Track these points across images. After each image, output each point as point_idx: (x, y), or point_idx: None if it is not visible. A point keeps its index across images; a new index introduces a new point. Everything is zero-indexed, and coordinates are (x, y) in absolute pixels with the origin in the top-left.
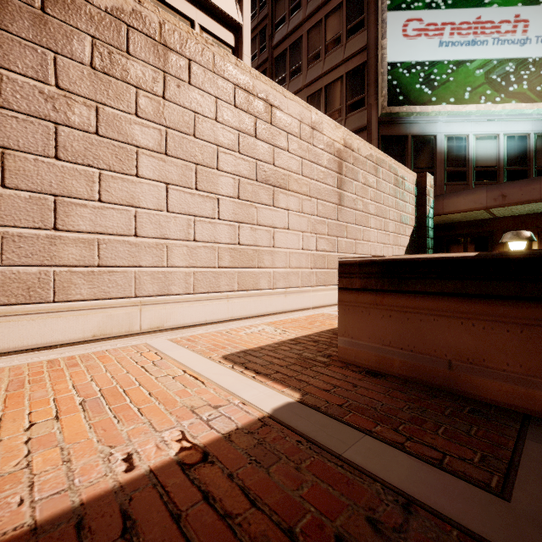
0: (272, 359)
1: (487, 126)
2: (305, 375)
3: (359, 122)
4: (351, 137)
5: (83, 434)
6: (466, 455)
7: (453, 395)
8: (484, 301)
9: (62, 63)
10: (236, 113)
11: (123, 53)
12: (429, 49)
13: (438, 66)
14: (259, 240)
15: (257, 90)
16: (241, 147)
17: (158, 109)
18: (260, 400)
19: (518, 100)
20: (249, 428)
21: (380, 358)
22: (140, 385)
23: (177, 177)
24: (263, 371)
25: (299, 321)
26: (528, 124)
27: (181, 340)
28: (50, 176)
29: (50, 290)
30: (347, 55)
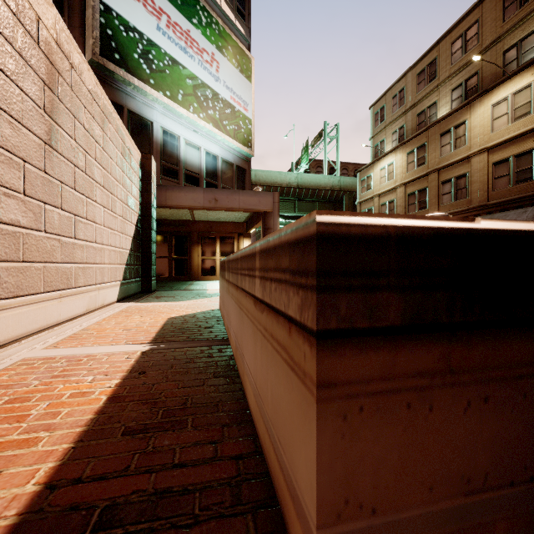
0: None
1: (193, 136)
2: None
3: None
4: (68, 39)
5: None
6: None
7: None
8: None
9: None
10: None
11: None
12: (148, 24)
13: (156, 49)
14: None
15: None
16: None
17: None
18: None
19: (214, 124)
20: None
21: None
22: None
23: None
24: None
25: None
26: (218, 148)
27: None
28: None
29: None
30: None
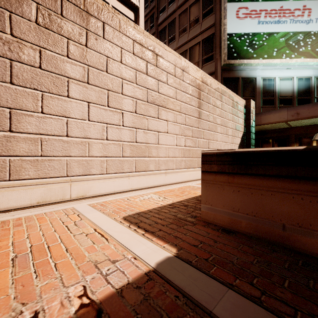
0: (156, 219)
1: (286, 72)
2: (179, 232)
3: (210, 69)
4: (206, 76)
5: (4, 290)
6: (313, 310)
7: (287, 249)
8: (311, 181)
9: (15, 19)
10: (134, 59)
11: (58, 15)
12: (252, 25)
13: (257, 36)
14: (149, 139)
15: (147, 44)
16: (137, 80)
17: (83, 53)
18: (147, 254)
19: (305, 56)
20: (137, 282)
21: (231, 220)
22: (61, 242)
23: (95, 98)
24: (150, 229)
25: (174, 191)
26: (311, 71)
27: (97, 205)
28: (6, 95)
29: (6, 172)
30: (203, 29)
